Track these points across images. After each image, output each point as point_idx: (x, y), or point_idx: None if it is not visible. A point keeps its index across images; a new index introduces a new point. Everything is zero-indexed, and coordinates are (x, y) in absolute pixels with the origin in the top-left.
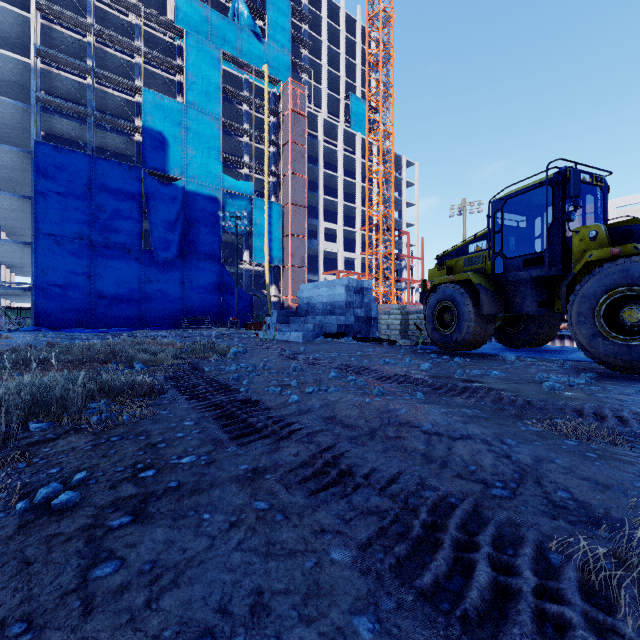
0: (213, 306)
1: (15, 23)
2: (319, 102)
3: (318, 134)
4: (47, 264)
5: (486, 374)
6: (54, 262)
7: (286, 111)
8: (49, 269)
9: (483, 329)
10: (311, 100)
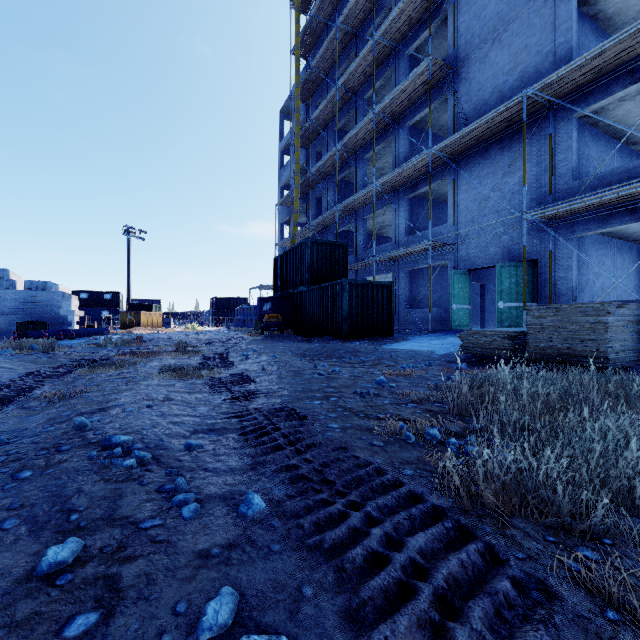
0: None
1: None
2: None
3: None
4: None
5: None
6: None
7: None
8: None
9: None
10: None
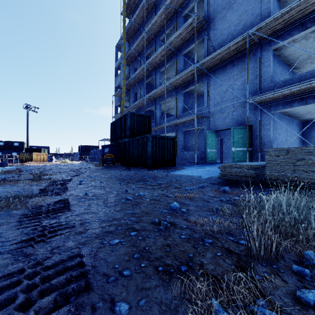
0: None
1: None
2: None
3: None
4: None
5: None
6: None
7: None
8: None
9: None
10: None
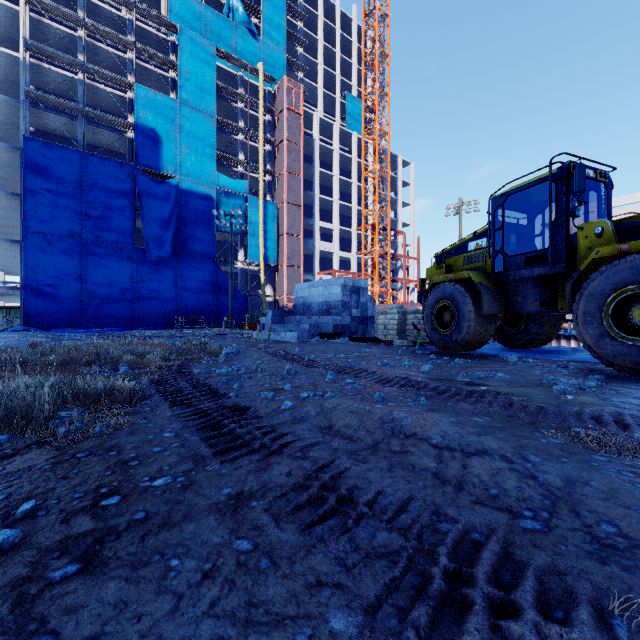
0: (207, 306)
1: (3, 16)
2: (315, 101)
3: (314, 133)
4: (36, 263)
5: (490, 376)
6: (44, 261)
7: (281, 109)
8: (38, 268)
9: (484, 329)
10: (307, 99)
